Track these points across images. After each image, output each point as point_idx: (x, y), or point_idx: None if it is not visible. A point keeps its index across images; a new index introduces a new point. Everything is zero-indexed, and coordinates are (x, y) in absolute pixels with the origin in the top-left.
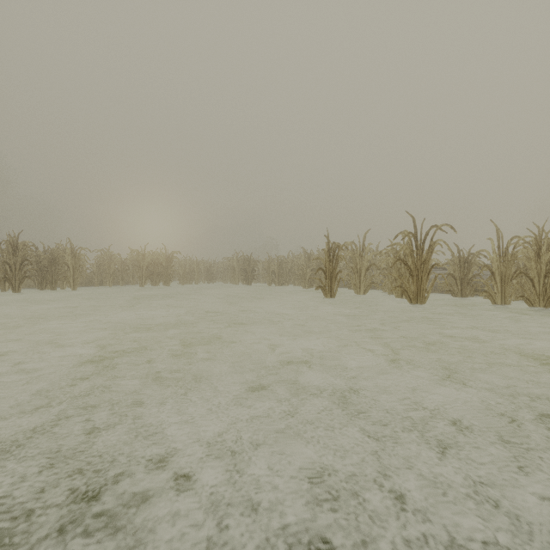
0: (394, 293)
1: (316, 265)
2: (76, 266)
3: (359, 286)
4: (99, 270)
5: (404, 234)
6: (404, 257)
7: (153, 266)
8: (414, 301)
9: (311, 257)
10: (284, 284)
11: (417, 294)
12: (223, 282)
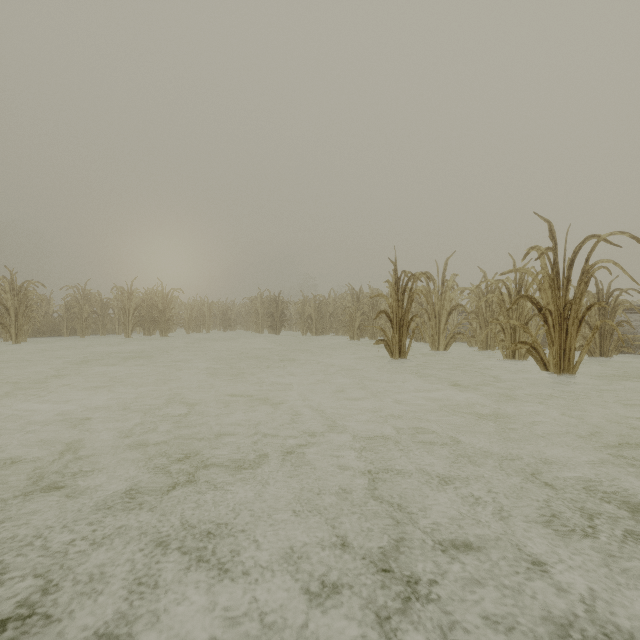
0: (501, 351)
1: (369, 308)
2: (19, 309)
3: (438, 338)
4: (69, 314)
5: (540, 249)
6: (517, 293)
7: (143, 309)
8: (555, 368)
9: (361, 296)
10: (324, 332)
11: (559, 356)
12: (244, 329)
